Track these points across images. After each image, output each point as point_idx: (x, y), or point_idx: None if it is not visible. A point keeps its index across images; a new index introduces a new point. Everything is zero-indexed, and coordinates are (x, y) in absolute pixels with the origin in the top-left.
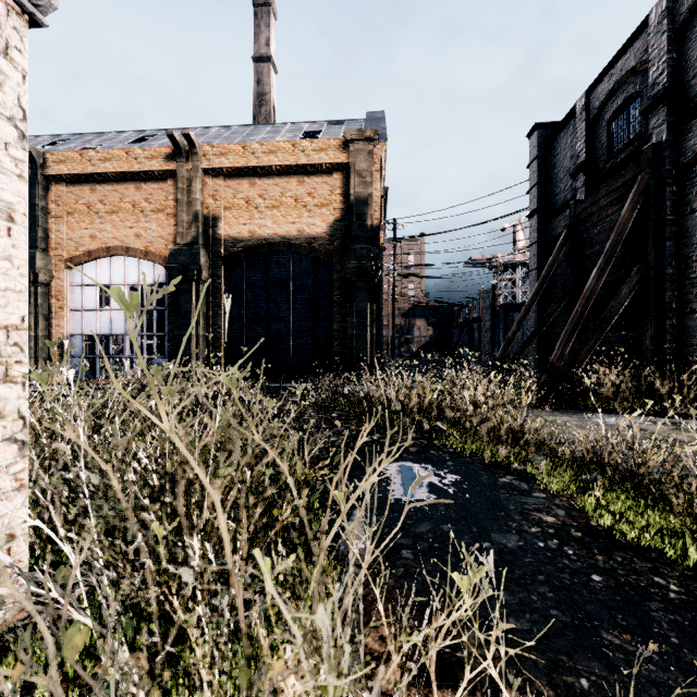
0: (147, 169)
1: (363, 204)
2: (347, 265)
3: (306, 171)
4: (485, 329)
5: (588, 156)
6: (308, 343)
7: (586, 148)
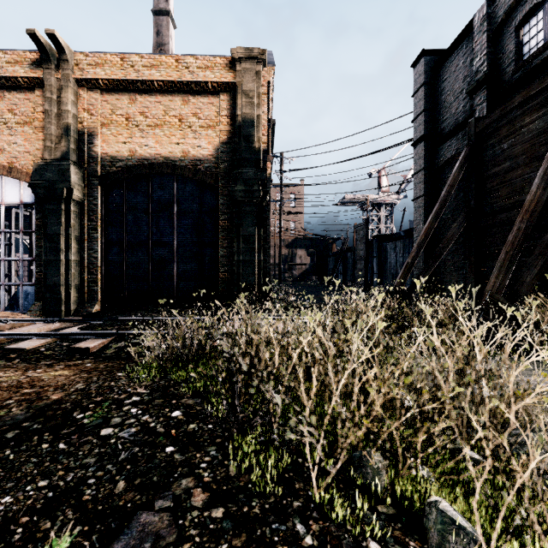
0: (9, 74)
1: (250, 125)
2: (234, 187)
3: (191, 90)
4: (359, 257)
5: (490, 69)
6: (194, 269)
7: (488, 61)
